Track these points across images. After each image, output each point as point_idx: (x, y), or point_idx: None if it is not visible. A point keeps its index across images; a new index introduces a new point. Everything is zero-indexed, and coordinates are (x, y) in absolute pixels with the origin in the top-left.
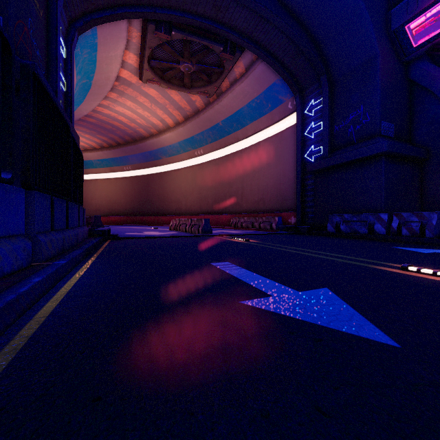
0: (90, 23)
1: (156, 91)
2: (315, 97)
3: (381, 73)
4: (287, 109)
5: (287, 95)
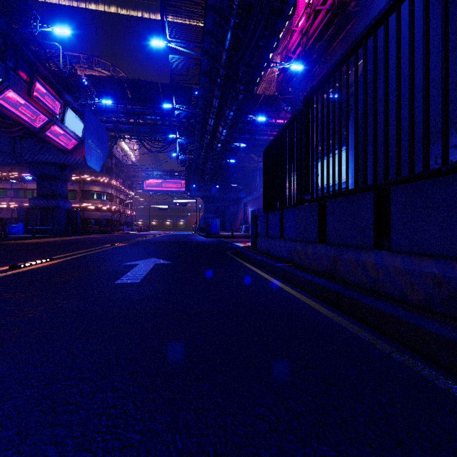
0: None
1: None
2: None
3: None
4: None
5: None
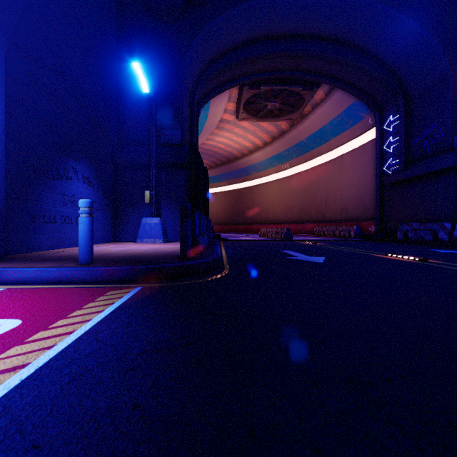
0: (208, 99)
1: (248, 123)
2: (393, 113)
3: (454, 91)
4: (367, 124)
5: (367, 112)
